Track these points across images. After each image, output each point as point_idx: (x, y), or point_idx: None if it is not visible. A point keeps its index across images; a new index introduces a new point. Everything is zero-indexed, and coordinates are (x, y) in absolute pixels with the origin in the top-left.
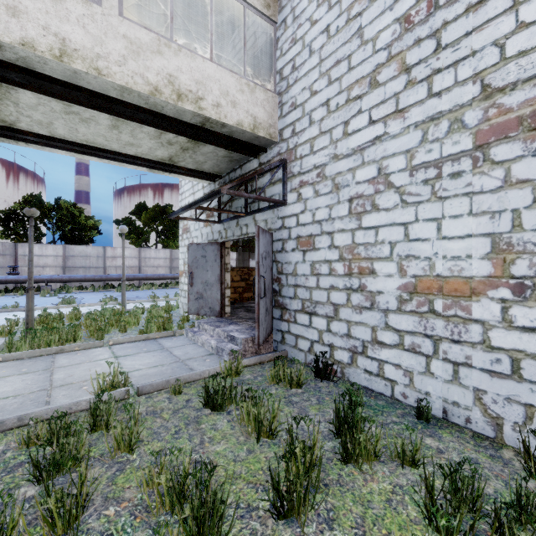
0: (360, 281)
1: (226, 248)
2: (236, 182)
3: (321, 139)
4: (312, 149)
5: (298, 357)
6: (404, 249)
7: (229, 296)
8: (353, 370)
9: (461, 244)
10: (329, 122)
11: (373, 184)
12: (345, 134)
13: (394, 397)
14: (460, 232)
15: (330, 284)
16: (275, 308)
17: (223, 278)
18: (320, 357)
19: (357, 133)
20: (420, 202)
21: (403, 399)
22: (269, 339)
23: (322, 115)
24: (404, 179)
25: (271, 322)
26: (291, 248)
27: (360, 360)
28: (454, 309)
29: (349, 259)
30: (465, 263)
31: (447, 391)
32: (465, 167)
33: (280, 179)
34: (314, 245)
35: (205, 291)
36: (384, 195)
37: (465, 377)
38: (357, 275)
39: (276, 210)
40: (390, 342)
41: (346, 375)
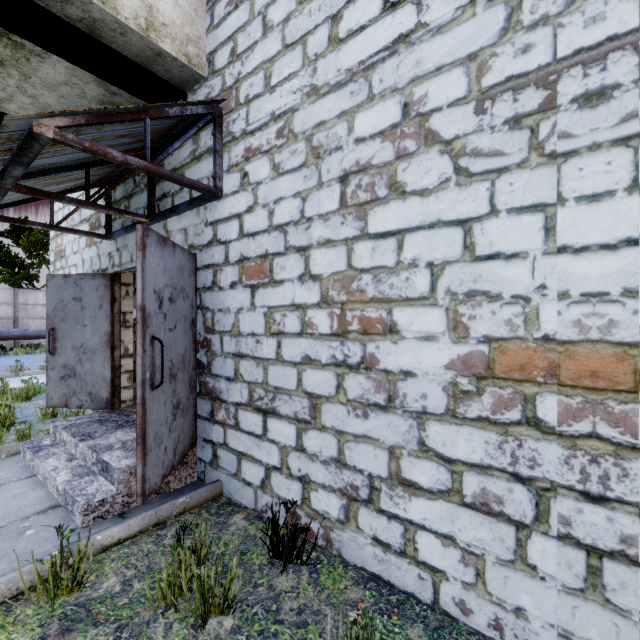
0: (364, 349)
1: (123, 284)
2: (86, 119)
3: (285, 59)
4: (269, 82)
5: (242, 496)
6: (462, 280)
7: (131, 369)
8: (350, 536)
9: (608, 264)
10: (301, 22)
11: (393, 140)
12: (333, 41)
13: (440, 607)
14: (605, 234)
15: (303, 353)
16: (200, 398)
17: (116, 339)
18: (283, 500)
19: (357, 35)
20: (501, 169)
21: (460, 614)
22: (188, 459)
23: (288, 11)
24: (464, 121)
25: (194, 424)
26: (230, 281)
27: (364, 517)
28: (590, 420)
29: (342, 301)
30: (619, 309)
31: (572, 614)
32: (619, 74)
33: (210, 149)
34: (272, 275)
35: (80, 362)
36: (418, 161)
37: (619, 587)
38: (357, 337)
39: (203, 209)
40: (431, 484)
41: (335, 545)
